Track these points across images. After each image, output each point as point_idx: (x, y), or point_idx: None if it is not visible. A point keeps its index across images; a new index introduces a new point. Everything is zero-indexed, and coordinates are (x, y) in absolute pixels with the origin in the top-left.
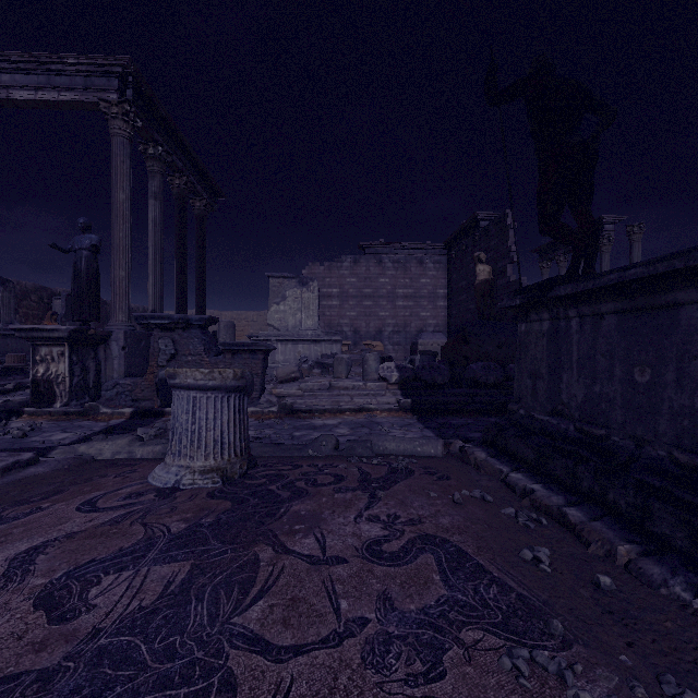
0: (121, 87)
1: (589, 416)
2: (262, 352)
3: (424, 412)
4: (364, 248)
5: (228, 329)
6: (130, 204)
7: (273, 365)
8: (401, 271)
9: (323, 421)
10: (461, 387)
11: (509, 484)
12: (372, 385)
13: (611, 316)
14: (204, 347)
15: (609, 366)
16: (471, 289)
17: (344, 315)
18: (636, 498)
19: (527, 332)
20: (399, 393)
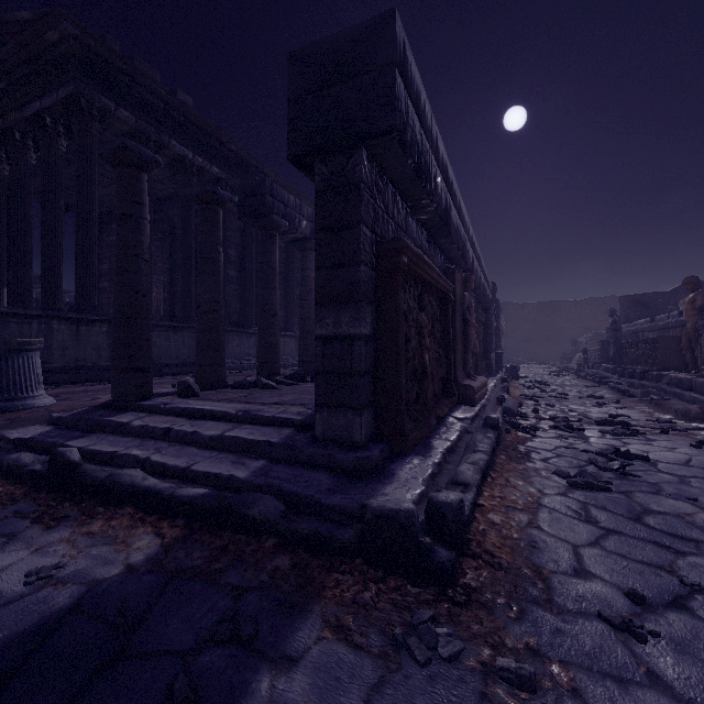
0: None
1: None
2: None
3: None
4: None
5: None
6: None
7: None
8: None
9: None
10: None
11: None
12: None
13: None
14: None
15: None
16: None
17: None
18: None
19: None
20: None
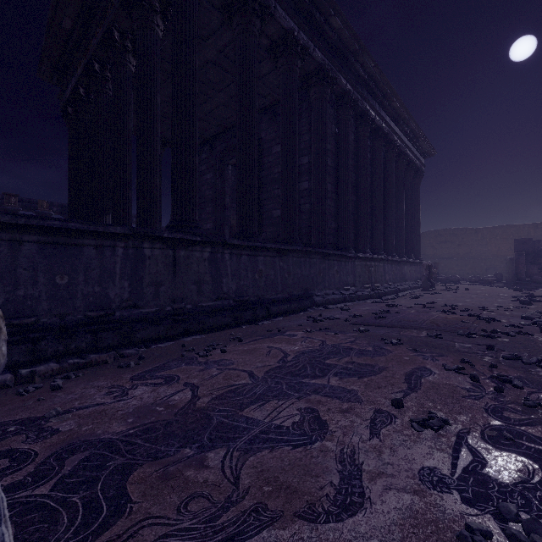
0: None
1: (14, 313)
2: None
3: None
4: None
5: None
6: None
7: None
8: None
9: None
10: None
11: None
12: None
13: (31, 244)
14: None
15: (33, 276)
16: None
17: None
18: (91, 338)
19: None
20: None
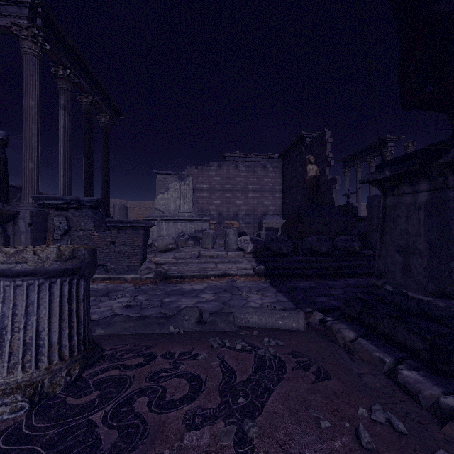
0: (31, 16)
1: None
2: (142, 228)
3: (275, 277)
4: (226, 156)
5: (121, 211)
6: (39, 110)
7: (159, 238)
8: (251, 173)
9: (191, 286)
10: (298, 254)
11: (406, 388)
12: (232, 254)
13: None
14: (94, 224)
15: None
16: (299, 185)
17: (211, 203)
18: None
19: (393, 205)
20: (254, 260)
